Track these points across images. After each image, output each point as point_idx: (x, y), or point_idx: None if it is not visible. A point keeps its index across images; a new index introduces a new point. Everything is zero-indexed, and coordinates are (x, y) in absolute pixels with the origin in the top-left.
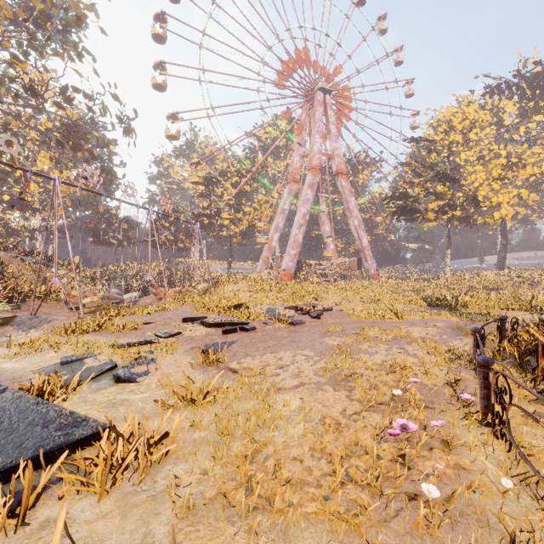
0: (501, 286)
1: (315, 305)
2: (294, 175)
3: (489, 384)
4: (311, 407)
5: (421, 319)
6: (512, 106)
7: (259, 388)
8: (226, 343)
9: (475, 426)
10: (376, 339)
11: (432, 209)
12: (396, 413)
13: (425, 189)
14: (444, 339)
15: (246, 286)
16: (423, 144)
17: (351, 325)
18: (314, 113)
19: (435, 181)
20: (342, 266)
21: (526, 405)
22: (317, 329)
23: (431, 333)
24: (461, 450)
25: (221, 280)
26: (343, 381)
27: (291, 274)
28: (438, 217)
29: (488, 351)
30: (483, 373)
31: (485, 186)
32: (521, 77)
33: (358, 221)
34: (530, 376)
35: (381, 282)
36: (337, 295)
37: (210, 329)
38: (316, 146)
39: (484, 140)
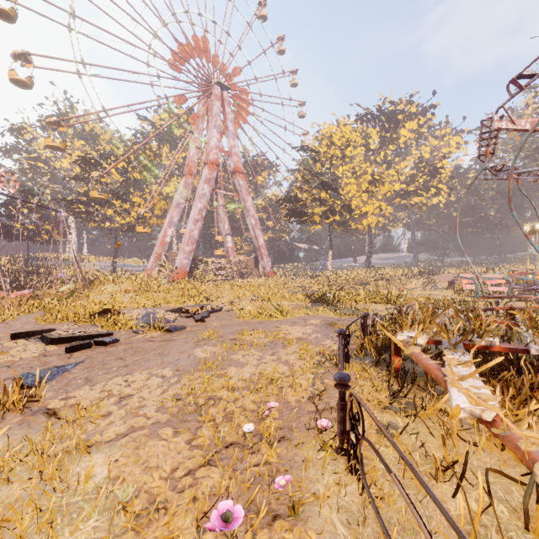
0: (368, 282)
1: (204, 306)
2: (191, 168)
3: (345, 405)
4: (126, 475)
5: (303, 316)
6: (376, 134)
7: (62, 448)
8: (62, 367)
9: (332, 457)
10: (253, 344)
11: (317, 213)
12: (245, 458)
13: (312, 195)
14: (318, 338)
15: (130, 285)
16: (311, 153)
17: (232, 328)
18: (211, 106)
19: (320, 189)
20: (239, 264)
21: (381, 412)
22: (194, 336)
23: (308, 332)
24: (311, 507)
25: (98, 280)
26: (194, 413)
27: (186, 273)
28: (322, 221)
29: (353, 348)
30: (340, 393)
31: (357, 197)
32: (381, 112)
33: (255, 220)
34: (385, 374)
35: (275, 279)
36: (230, 294)
37: (50, 347)
38: (213, 141)
39: (357, 158)
